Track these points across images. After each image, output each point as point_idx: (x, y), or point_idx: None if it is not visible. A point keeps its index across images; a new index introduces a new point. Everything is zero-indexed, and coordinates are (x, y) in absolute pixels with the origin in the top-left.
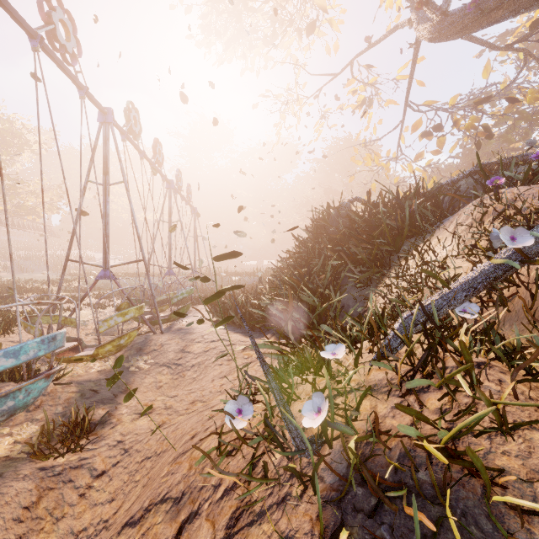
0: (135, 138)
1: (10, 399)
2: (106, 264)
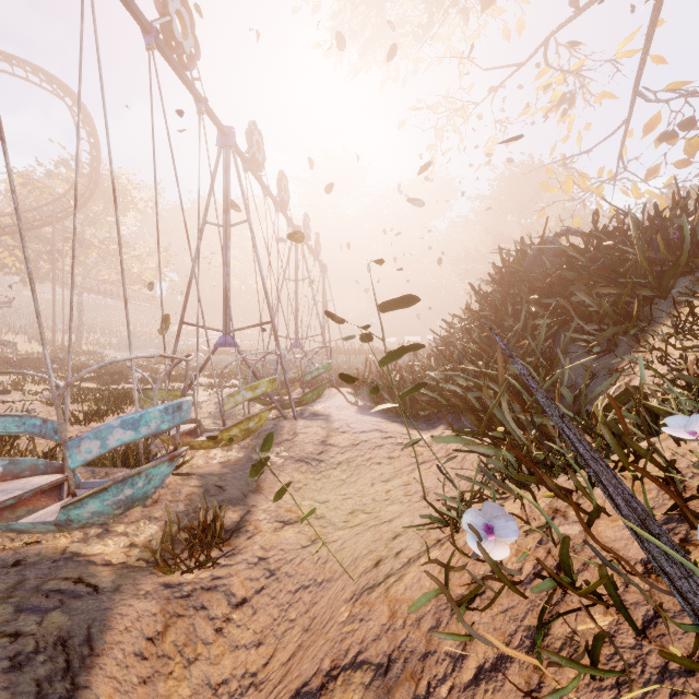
0: (258, 169)
1: (128, 486)
2: (226, 327)
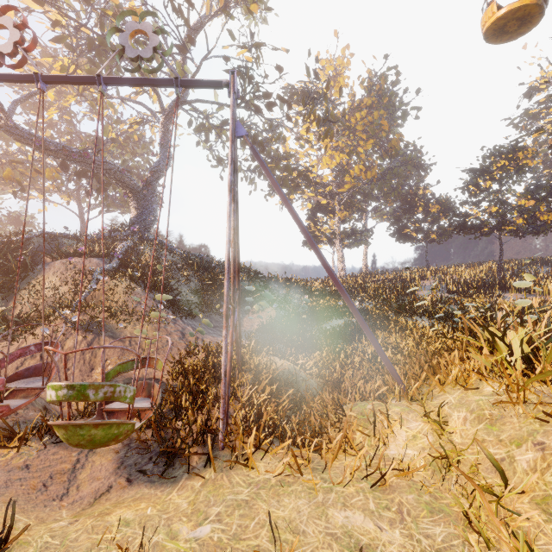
0: None
1: None
2: None
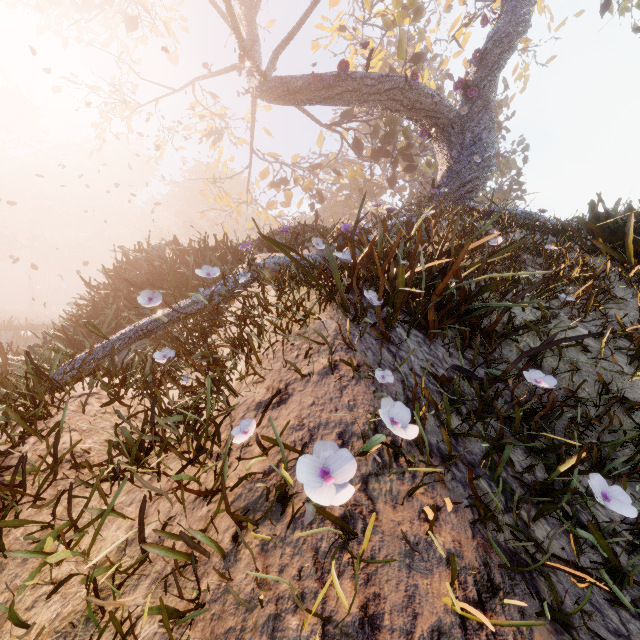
0: None
1: None
2: None
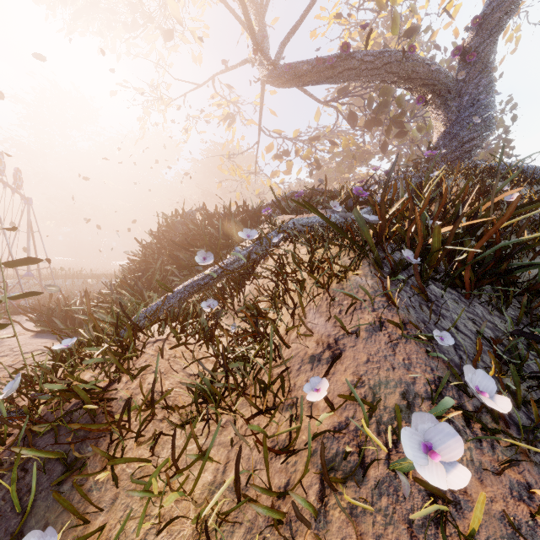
0: None
1: None
2: None
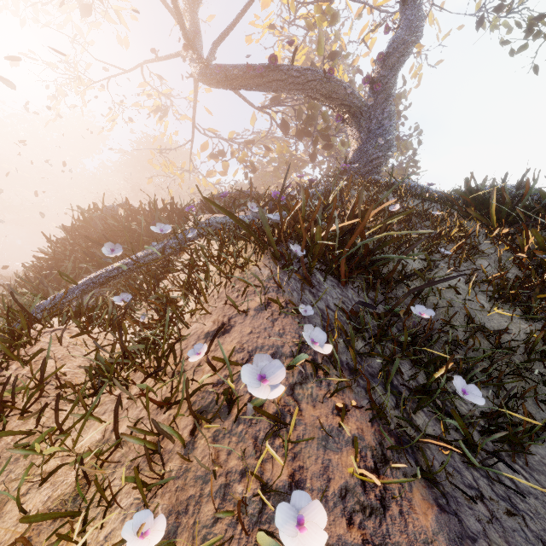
0: None
1: None
2: None
